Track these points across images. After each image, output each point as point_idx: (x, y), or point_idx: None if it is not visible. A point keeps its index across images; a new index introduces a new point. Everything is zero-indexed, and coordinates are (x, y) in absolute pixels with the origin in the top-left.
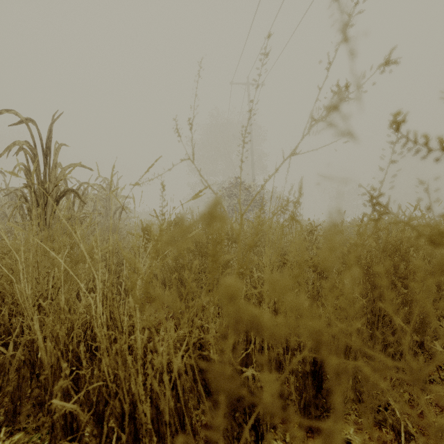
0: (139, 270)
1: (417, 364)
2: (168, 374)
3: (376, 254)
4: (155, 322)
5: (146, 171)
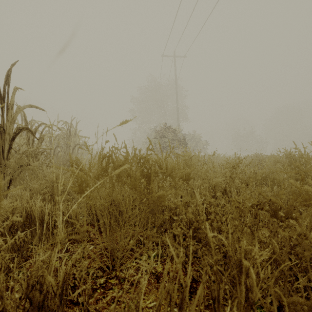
0: None
1: None
2: None
3: None
4: None
5: None
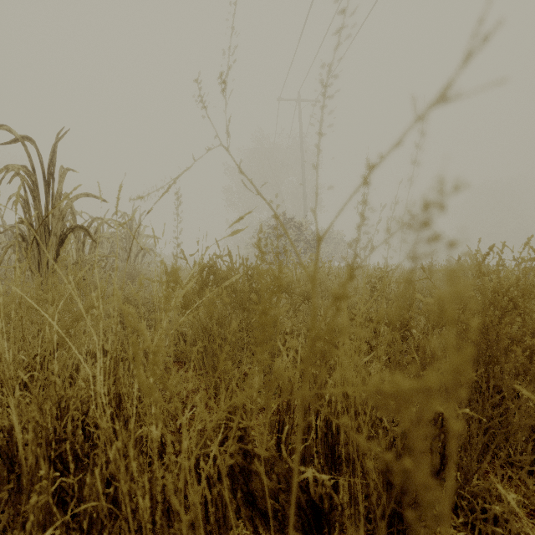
0: (143, 335)
1: (531, 454)
2: (196, 474)
3: (480, 307)
4: (177, 403)
5: (165, 192)
